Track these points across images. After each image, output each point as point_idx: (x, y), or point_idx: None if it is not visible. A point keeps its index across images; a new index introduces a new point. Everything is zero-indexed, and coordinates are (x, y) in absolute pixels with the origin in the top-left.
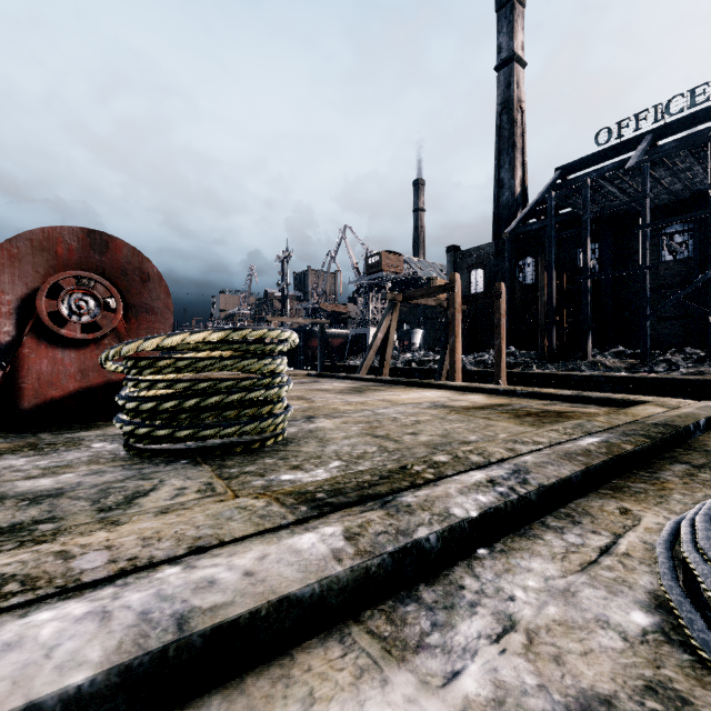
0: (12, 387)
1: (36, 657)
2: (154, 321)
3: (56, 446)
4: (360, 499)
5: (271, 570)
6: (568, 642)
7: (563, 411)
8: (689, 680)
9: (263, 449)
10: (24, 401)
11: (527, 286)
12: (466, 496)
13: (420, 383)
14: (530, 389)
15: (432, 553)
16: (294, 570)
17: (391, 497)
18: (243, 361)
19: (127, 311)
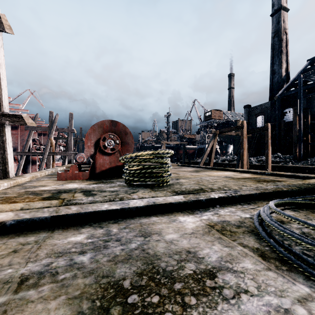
0: (94, 166)
1: (135, 203)
2: (129, 147)
3: (108, 182)
4: (188, 193)
5: (168, 199)
6: (227, 216)
7: (281, 180)
8: (248, 221)
9: (163, 186)
10: (96, 171)
11: (288, 122)
12: (216, 194)
13: (224, 169)
14: (272, 172)
15: (203, 203)
16: (172, 200)
17: (196, 193)
18: (157, 159)
19: (121, 144)
